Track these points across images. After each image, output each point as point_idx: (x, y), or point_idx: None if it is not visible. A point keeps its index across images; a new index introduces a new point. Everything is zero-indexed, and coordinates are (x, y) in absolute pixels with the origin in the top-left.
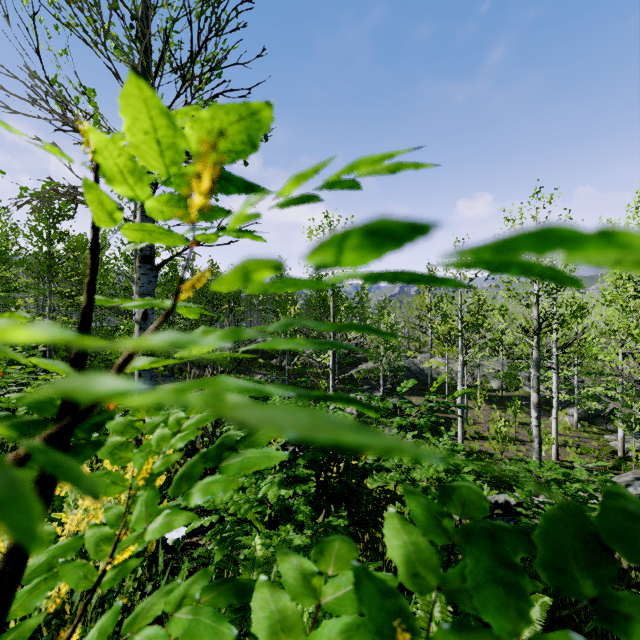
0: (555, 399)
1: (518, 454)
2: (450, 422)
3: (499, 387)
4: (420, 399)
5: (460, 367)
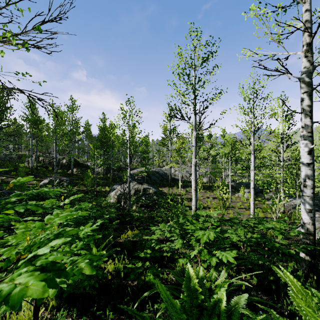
0: (253, 174)
1: (230, 216)
2: (182, 200)
3: (207, 181)
4: (164, 189)
5: (194, 142)
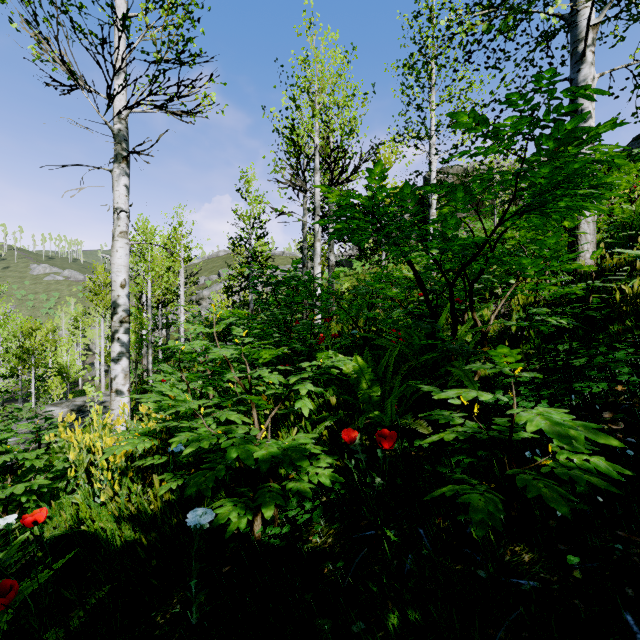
0: None
1: None
2: None
3: None
4: None
5: None
